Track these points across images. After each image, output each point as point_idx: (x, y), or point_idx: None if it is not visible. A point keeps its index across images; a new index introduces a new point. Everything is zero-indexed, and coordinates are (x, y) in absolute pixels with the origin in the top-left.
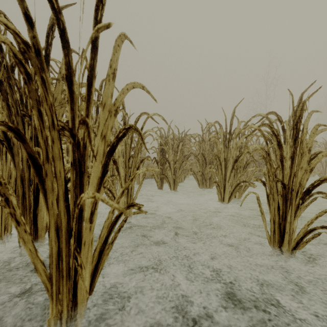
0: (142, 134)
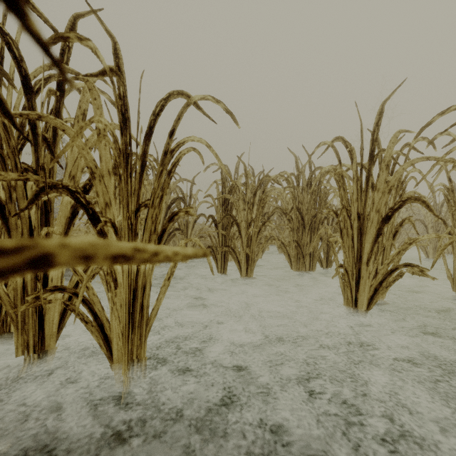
0: (173, 146)
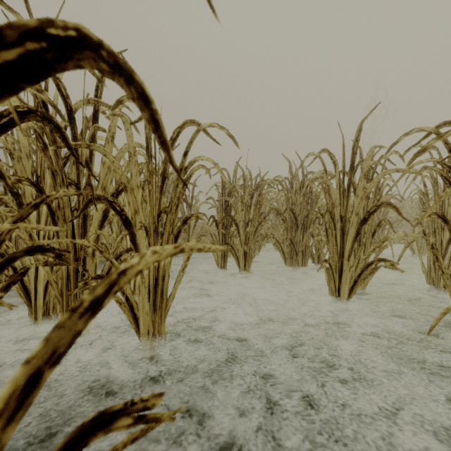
0: (187, 164)
